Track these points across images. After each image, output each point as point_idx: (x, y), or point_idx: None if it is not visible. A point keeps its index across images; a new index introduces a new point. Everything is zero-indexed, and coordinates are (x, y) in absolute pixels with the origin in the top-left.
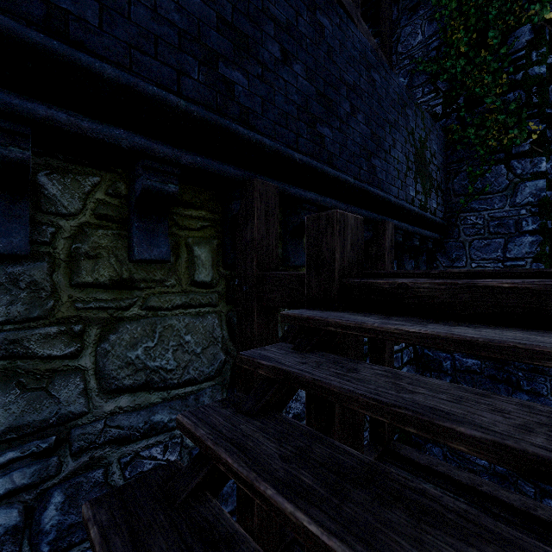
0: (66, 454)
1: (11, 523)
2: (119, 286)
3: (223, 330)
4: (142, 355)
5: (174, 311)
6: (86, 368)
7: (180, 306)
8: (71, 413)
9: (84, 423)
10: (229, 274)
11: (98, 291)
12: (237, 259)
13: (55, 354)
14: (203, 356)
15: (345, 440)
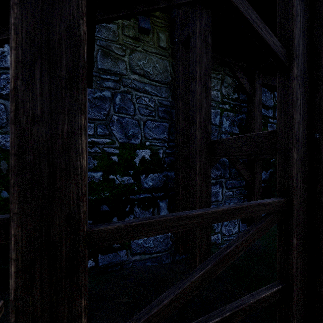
0: (121, 85)
1: (109, 96)
2: (135, 39)
3: (170, 68)
4: (142, 65)
5: (152, 54)
6: (126, 61)
7: (154, 53)
8: (122, 73)
9: (126, 78)
10: (173, 48)
11: (129, 39)
12: (175, 34)
13: (119, 54)
14: (163, 75)
15: (201, 42)
